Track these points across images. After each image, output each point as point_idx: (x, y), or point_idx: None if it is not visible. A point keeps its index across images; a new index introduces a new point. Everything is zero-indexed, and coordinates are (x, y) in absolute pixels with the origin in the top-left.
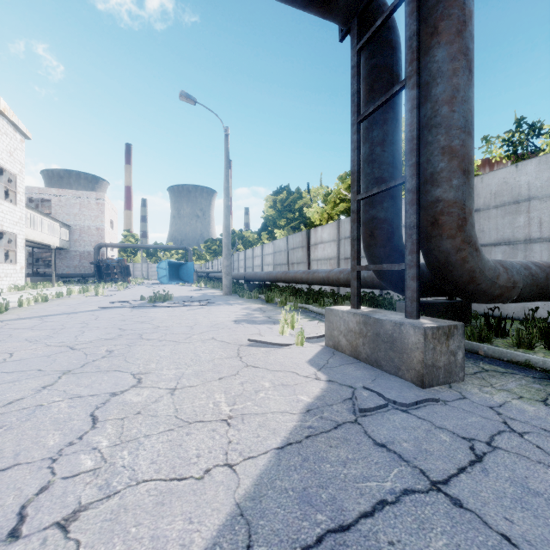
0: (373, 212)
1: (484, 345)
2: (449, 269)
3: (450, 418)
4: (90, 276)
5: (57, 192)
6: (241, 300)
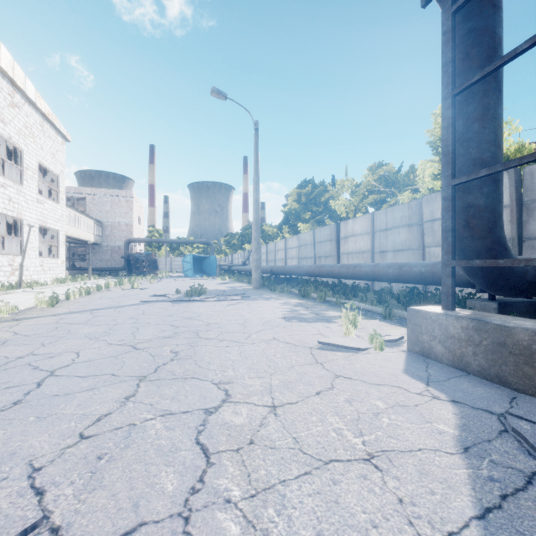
0: (469, 199)
1: None
2: None
3: None
4: (120, 269)
5: (91, 191)
6: (274, 294)
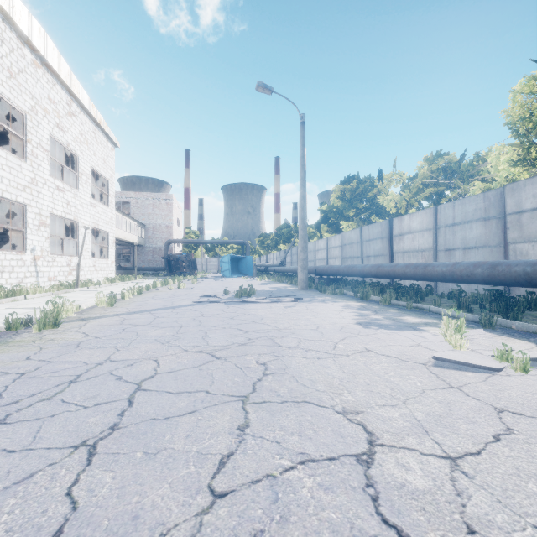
0: None
1: None
2: None
3: None
4: (161, 269)
5: (134, 195)
6: (326, 296)
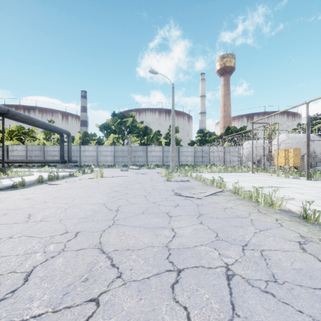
0: (62, 154)
1: (71, 167)
2: (70, 160)
3: (72, 169)
4: None
5: None
6: None
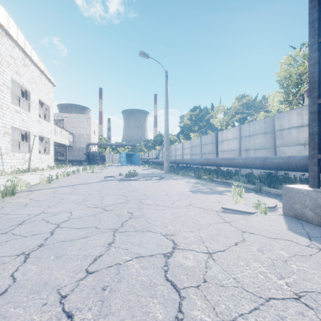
0: None
1: None
2: None
3: None
4: (84, 161)
5: (67, 115)
6: (178, 176)
